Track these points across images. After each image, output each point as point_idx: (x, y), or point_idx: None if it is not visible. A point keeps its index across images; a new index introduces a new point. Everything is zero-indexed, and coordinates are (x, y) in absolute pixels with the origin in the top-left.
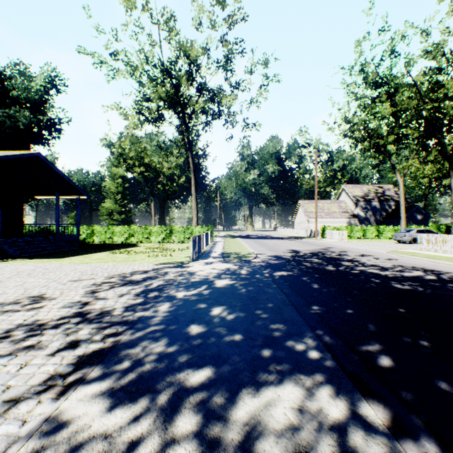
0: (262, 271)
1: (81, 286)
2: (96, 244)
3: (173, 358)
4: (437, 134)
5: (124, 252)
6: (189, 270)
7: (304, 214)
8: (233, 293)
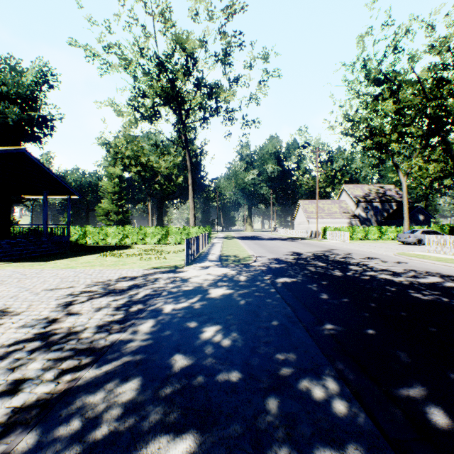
0: (263, 277)
1: (56, 296)
2: (88, 246)
3: (143, 414)
4: (442, 132)
5: (115, 254)
6: (182, 275)
7: (304, 215)
8: (230, 306)
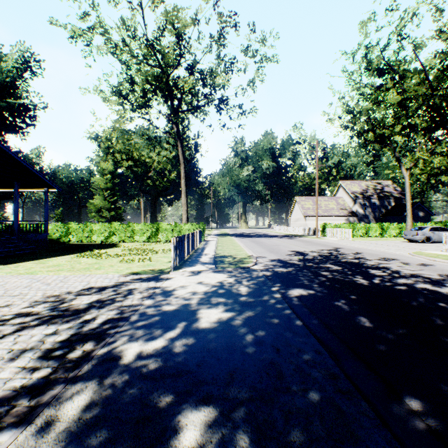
0: (270, 288)
1: None
2: (71, 244)
3: None
4: None
5: (95, 255)
6: (166, 285)
7: (301, 211)
8: (230, 349)
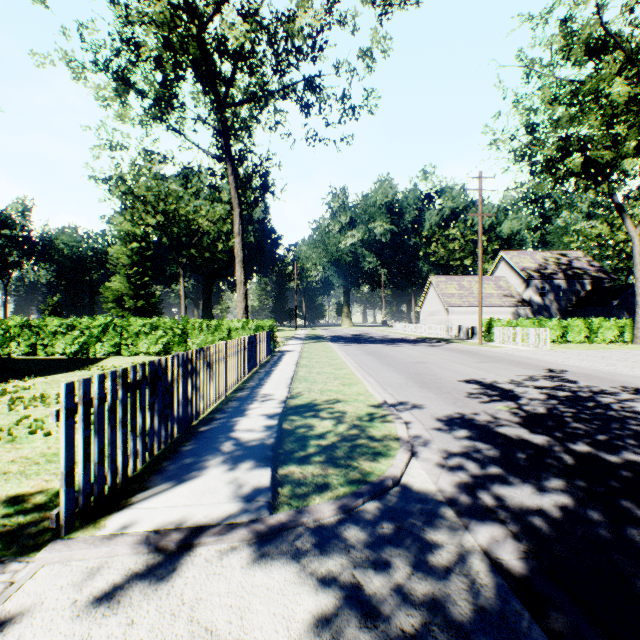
0: None
1: None
2: (5, 360)
3: None
4: None
5: None
6: None
7: (440, 300)
8: None
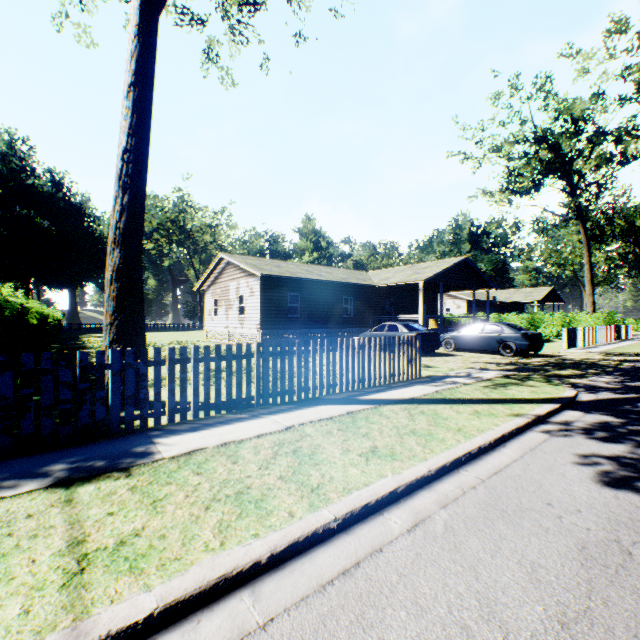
0: None
1: None
2: None
3: None
4: None
5: None
6: None
7: None
8: None
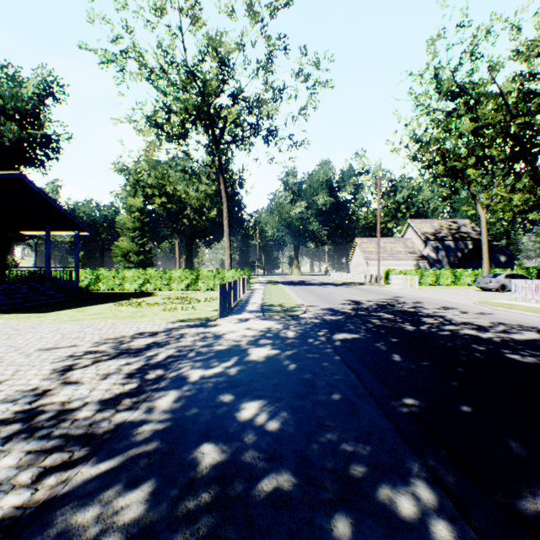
0: (316, 332)
1: (52, 359)
2: (102, 293)
3: None
4: (529, 156)
5: (133, 303)
6: (215, 330)
7: (362, 255)
8: (276, 372)
